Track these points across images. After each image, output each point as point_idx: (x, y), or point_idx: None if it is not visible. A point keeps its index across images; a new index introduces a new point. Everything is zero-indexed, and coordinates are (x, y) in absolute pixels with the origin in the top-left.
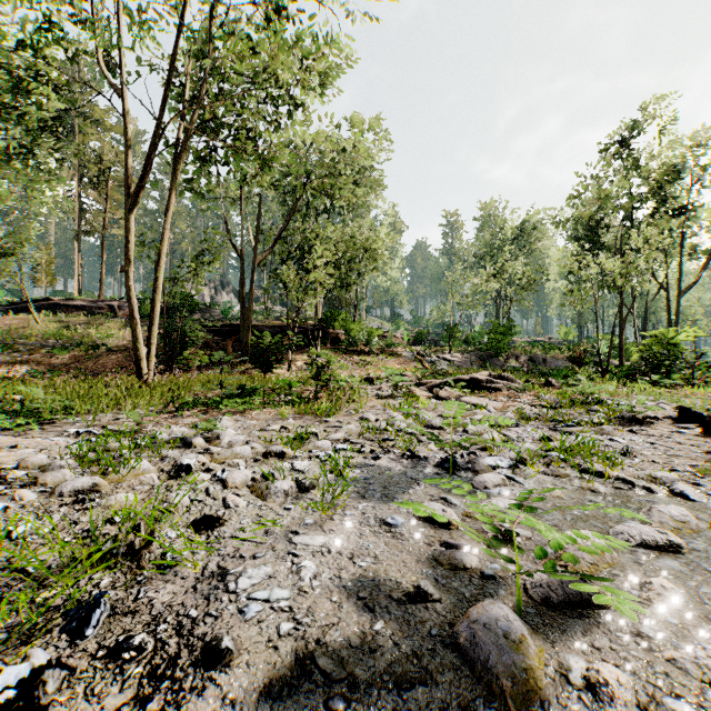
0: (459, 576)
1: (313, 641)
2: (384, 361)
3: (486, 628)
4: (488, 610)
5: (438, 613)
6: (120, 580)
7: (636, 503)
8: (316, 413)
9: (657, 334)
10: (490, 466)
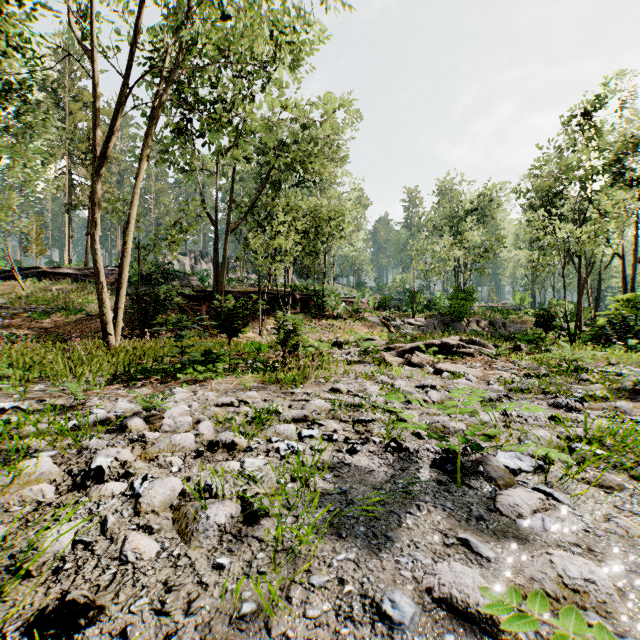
0: None
1: None
2: (352, 325)
3: None
4: None
5: None
6: None
7: None
8: (281, 383)
9: (623, 299)
10: (509, 469)
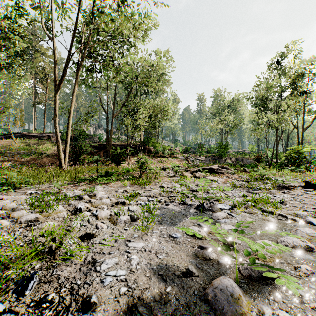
0: (207, 263)
1: (137, 297)
2: (171, 160)
3: (221, 291)
4: (222, 282)
5: (197, 282)
6: (44, 265)
7: (289, 227)
8: (140, 184)
9: (293, 148)
10: (220, 208)
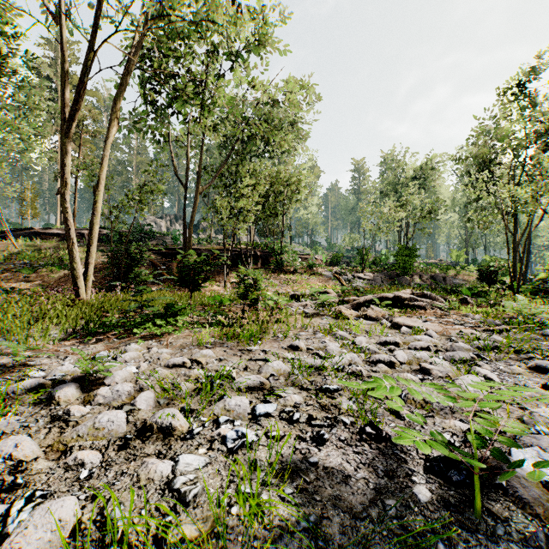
0: None
1: None
2: (307, 279)
3: None
4: None
5: None
6: None
7: None
8: (238, 339)
9: None
10: (540, 482)
